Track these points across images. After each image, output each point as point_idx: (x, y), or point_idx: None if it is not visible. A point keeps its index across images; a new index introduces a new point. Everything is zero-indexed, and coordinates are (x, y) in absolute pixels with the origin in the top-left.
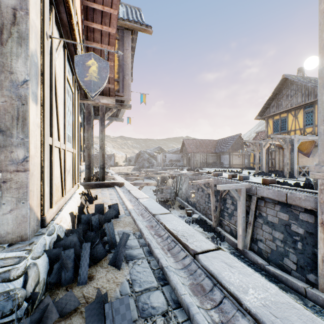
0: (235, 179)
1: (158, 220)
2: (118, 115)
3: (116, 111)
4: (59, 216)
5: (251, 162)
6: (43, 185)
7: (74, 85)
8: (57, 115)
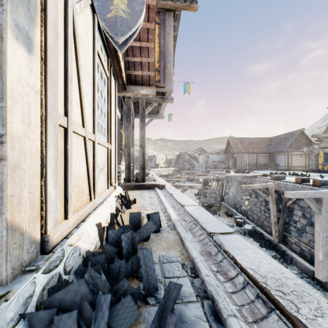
0: (307, 184)
1: (218, 244)
2: (158, 112)
3: (156, 107)
4: (78, 230)
5: (319, 163)
6: (45, 186)
7: (110, 70)
8: (80, 91)
